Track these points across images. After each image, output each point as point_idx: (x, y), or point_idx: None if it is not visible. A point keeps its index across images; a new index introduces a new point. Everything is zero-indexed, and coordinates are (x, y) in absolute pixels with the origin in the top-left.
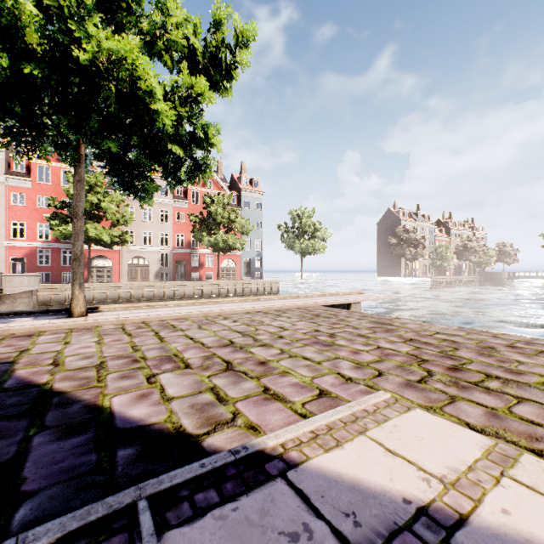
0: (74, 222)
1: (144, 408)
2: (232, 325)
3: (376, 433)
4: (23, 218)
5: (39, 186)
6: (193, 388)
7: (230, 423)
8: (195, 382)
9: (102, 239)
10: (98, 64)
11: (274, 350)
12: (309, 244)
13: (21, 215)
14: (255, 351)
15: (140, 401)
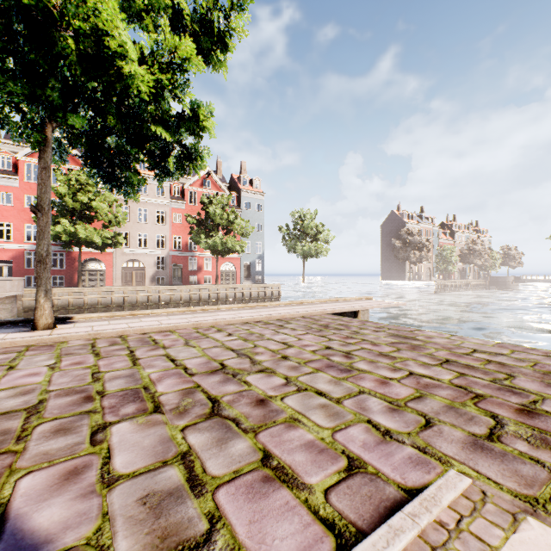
0: (38, 217)
1: (62, 505)
2: (226, 339)
3: None
4: (10, 218)
5: (27, 185)
6: (155, 455)
7: (202, 549)
8: (161, 442)
9: (93, 241)
10: (49, 8)
11: (277, 379)
12: (312, 246)
13: (8, 215)
14: (252, 380)
15: (63, 487)
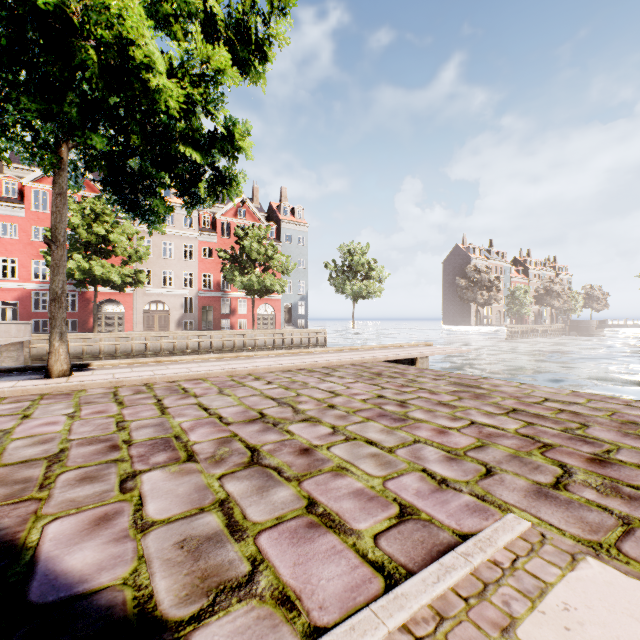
0: (52, 249)
1: (95, 549)
2: (265, 388)
3: (536, 634)
4: (14, 253)
5: (34, 215)
6: (191, 502)
7: (245, 588)
8: (197, 490)
9: (110, 279)
10: (68, 14)
11: (323, 428)
12: (363, 286)
13: (12, 250)
14: (295, 430)
15: (94, 532)
